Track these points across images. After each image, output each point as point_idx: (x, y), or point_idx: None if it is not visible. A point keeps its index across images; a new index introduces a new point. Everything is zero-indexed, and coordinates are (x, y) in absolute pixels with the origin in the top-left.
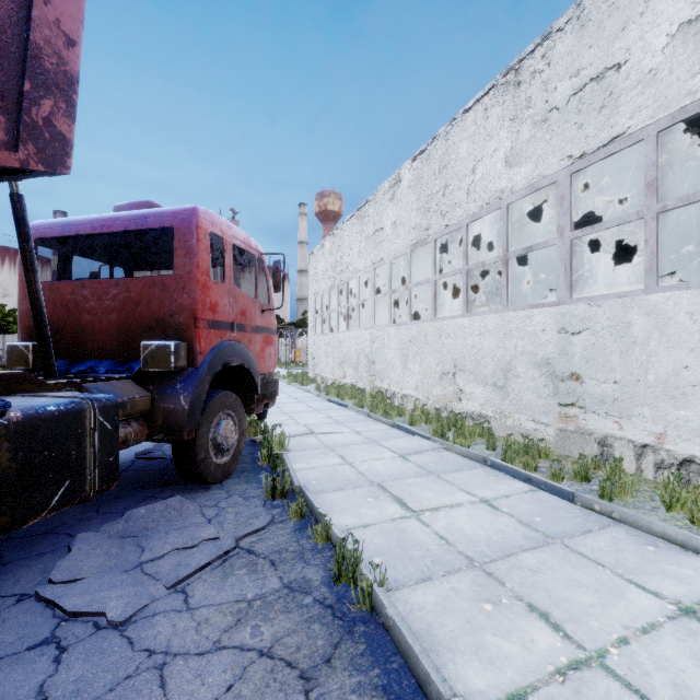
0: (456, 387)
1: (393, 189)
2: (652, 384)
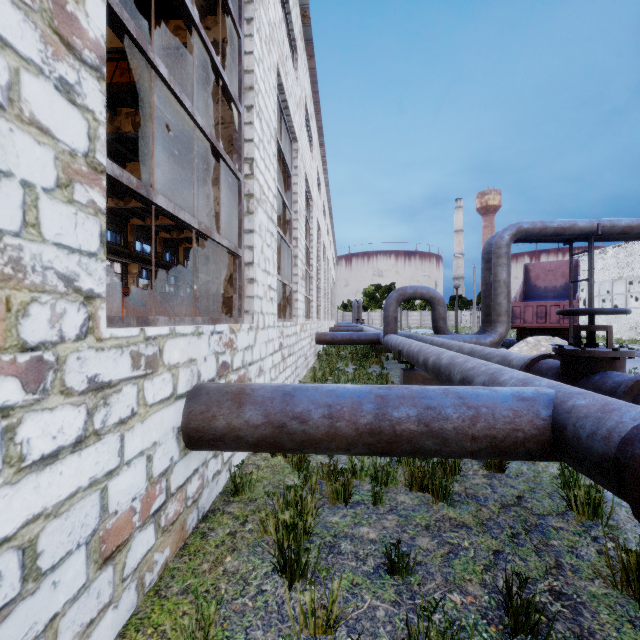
0: (636, 332)
1: (601, 255)
2: None
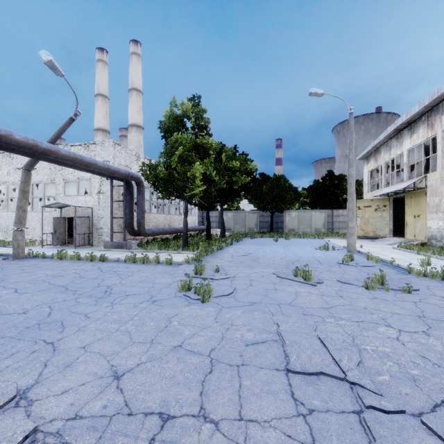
0: None
1: None
2: (32, 228)
